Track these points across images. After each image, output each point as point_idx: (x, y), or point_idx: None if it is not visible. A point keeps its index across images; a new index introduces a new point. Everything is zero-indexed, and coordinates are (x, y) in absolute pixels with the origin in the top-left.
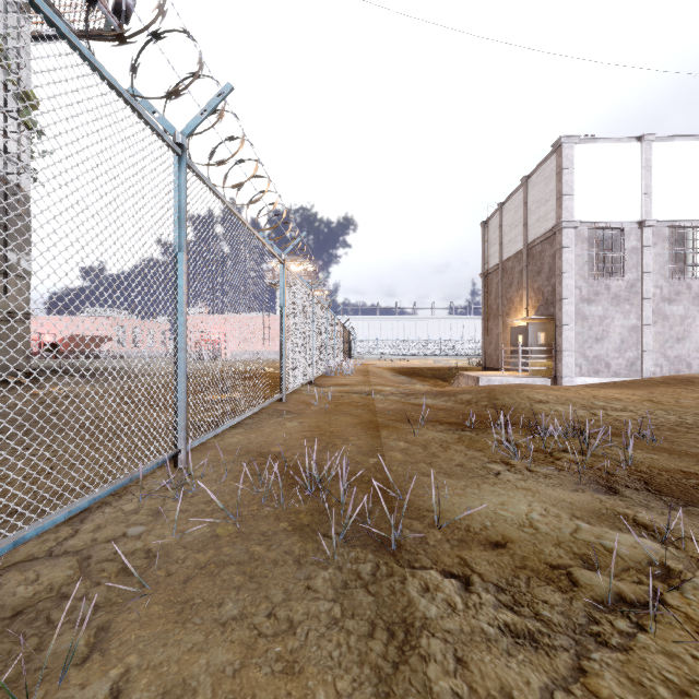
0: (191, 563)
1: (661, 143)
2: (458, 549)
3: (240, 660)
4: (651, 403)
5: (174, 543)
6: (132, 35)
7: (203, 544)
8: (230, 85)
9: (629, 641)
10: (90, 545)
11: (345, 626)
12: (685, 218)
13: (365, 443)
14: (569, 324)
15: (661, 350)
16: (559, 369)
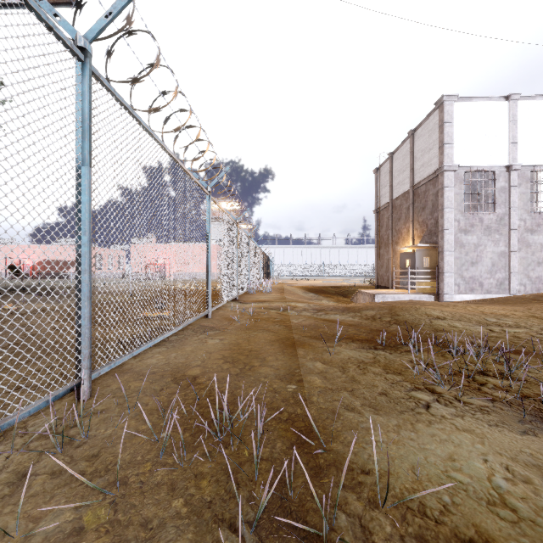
0: None
1: (525, 101)
2: None
3: None
4: (537, 319)
5: None
6: None
7: None
8: None
9: None
10: None
11: None
12: None
13: (282, 365)
14: (449, 251)
15: (525, 271)
16: (441, 288)
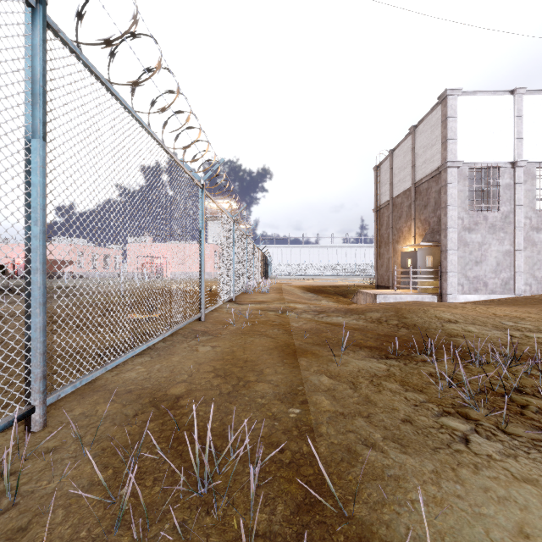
0: None
1: (530, 96)
2: None
3: None
4: None
5: None
6: None
7: None
8: None
9: None
10: None
11: None
12: None
13: (282, 380)
14: (453, 249)
15: (530, 271)
16: (444, 288)
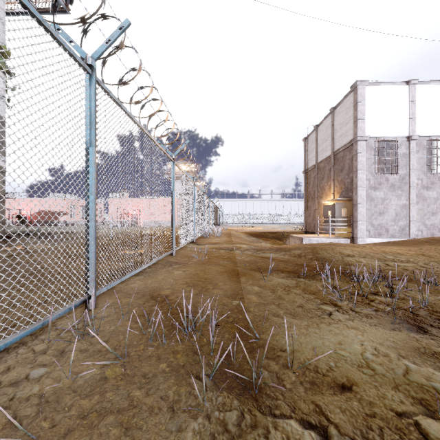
0: (75, 412)
1: (421, 85)
2: (311, 394)
3: None
4: (424, 257)
5: (66, 387)
6: None
7: (91, 388)
8: (128, 21)
9: None
10: None
11: None
12: (437, 134)
13: (229, 288)
14: (362, 204)
15: (421, 220)
16: (355, 233)
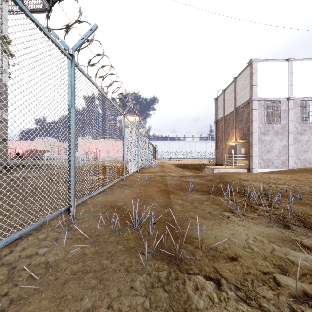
0: (69, 271)
1: (297, 62)
2: (212, 262)
3: None
4: (296, 181)
5: (61, 258)
6: None
7: (77, 259)
8: (96, 25)
9: None
10: (16, 260)
11: None
12: (308, 96)
13: (162, 201)
14: (255, 144)
15: (297, 156)
16: (251, 165)
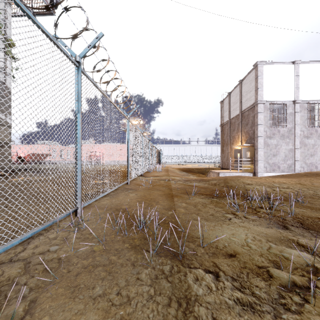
0: (80, 265)
1: (303, 64)
2: (212, 258)
3: (102, 319)
4: (300, 185)
5: (72, 255)
6: (53, 6)
7: (87, 255)
8: (102, 33)
9: (301, 308)
10: (31, 256)
11: (156, 300)
12: (314, 99)
13: (166, 204)
14: (261, 148)
15: (303, 160)
16: (256, 169)
